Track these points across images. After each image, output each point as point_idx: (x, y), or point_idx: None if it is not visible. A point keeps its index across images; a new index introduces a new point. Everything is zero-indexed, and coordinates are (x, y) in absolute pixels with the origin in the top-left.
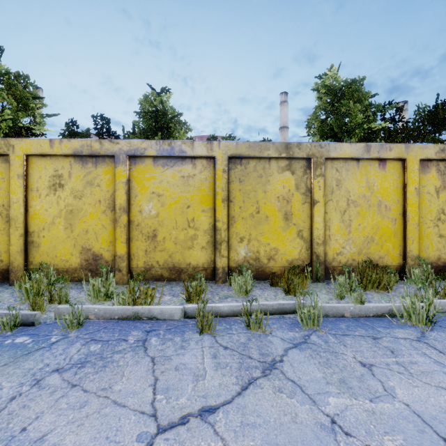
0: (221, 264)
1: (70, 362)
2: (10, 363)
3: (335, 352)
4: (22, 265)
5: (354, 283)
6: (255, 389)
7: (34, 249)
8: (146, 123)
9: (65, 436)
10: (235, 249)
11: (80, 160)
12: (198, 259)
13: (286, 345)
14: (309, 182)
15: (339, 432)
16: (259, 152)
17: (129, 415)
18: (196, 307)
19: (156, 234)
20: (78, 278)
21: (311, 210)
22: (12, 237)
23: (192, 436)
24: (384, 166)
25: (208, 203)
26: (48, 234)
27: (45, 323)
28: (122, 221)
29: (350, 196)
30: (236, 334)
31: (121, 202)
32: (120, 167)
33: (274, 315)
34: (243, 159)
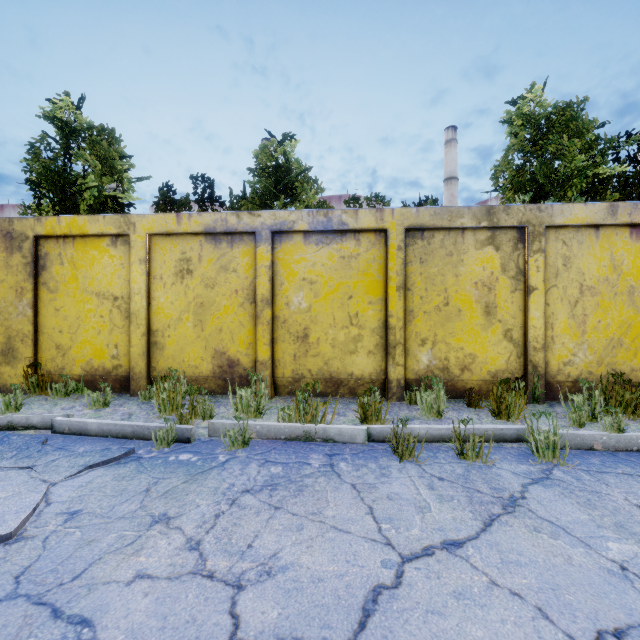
0: (395, 375)
1: (257, 484)
2: (189, 480)
3: (596, 491)
4: (145, 371)
5: (598, 405)
6: (502, 527)
7: (158, 351)
8: (264, 184)
9: (300, 556)
10: (414, 354)
11: (212, 239)
12: (363, 368)
13: (523, 480)
14: (521, 262)
15: (636, 579)
16: (449, 220)
17: (360, 542)
18: (383, 428)
19: (307, 334)
20: (208, 389)
21: (524, 300)
22: (133, 336)
23: (447, 568)
24: (639, 235)
25: (376, 292)
26: (174, 333)
27: (200, 440)
28: (264, 316)
29: (584, 281)
30: (447, 464)
31: (264, 292)
32: (263, 247)
33: (488, 443)
34: (425, 232)
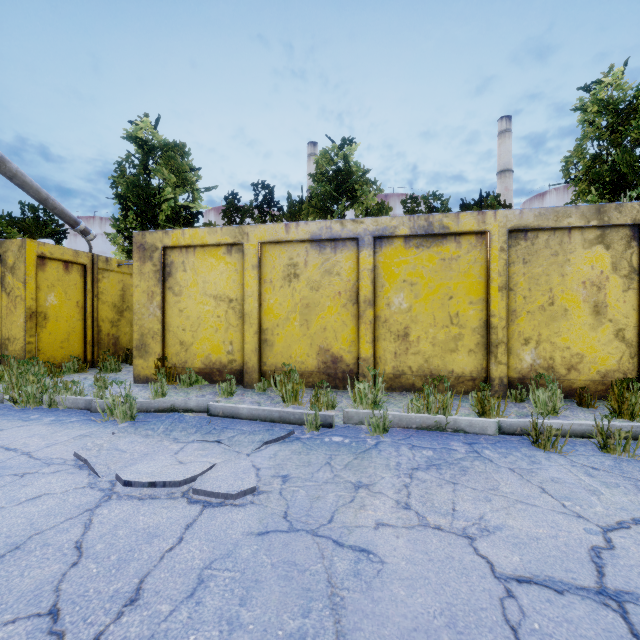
0: (497, 373)
1: (420, 463)
2: (358, 458)
3: None
4: (257, 365)
5: None
6: None
7: (268, 348)
8: (325, 188)
9: (505, 520)
10: (516, 353)
11: (317, 245)
12: (463, 366)
13: None
14: (634, 260)
15: None
16: (554, 221)
17: (552, 513)
18: (513, 422)
19: (408, 333)
20: (312, 383)
21: (638, 299)
22: (246, 334)
23: None
24: None
25: (477, 292)
26: (282, 331)
27: (339, 426)
28: (367, 316)
29: None
30: (592, 456)
31: (366, 293)
32: (365, 251)
33: (623, 440)
34: (529, 233)
